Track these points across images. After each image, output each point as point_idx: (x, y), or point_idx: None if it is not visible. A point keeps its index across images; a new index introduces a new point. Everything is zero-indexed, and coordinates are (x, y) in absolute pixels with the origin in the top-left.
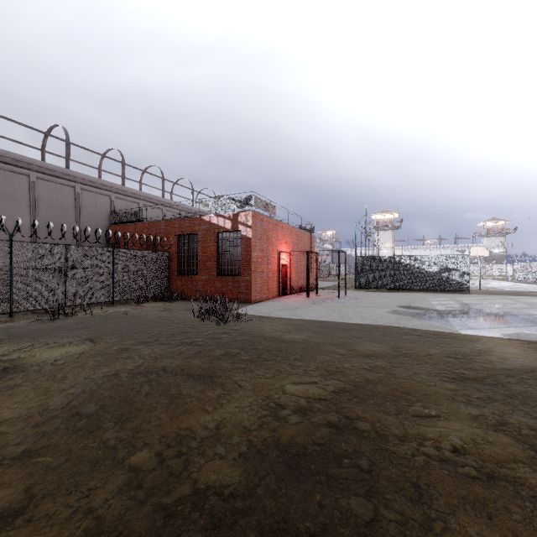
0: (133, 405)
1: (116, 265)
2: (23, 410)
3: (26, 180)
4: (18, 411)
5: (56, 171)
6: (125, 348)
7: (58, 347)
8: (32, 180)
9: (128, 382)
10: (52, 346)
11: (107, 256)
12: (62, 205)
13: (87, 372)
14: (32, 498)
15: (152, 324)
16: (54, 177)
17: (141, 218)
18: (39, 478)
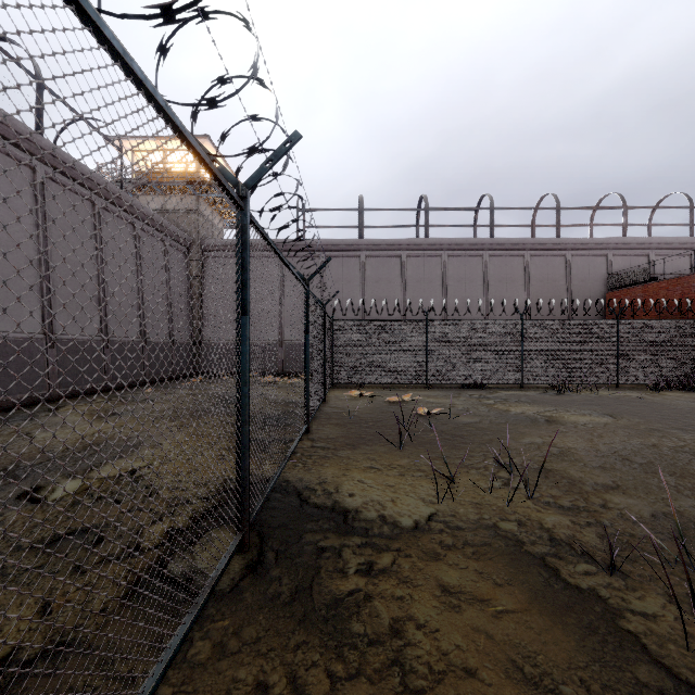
0: (685, 470)
1: (621, 341)
2: (579, 446)
3: (521, 261)
4: (576, 445)
5: (547, 244)
6: (655, 429)
7: (579, 415)
8: (526, 260)
9: (671, 454)
10: (573, 413)
11: (610, 330)
12: (552, 278)
13: (620, 438)
14: (618, 485)
15: (685, 414)
16: (545, 250)
17: (651, 275)
18: (616, 479)
